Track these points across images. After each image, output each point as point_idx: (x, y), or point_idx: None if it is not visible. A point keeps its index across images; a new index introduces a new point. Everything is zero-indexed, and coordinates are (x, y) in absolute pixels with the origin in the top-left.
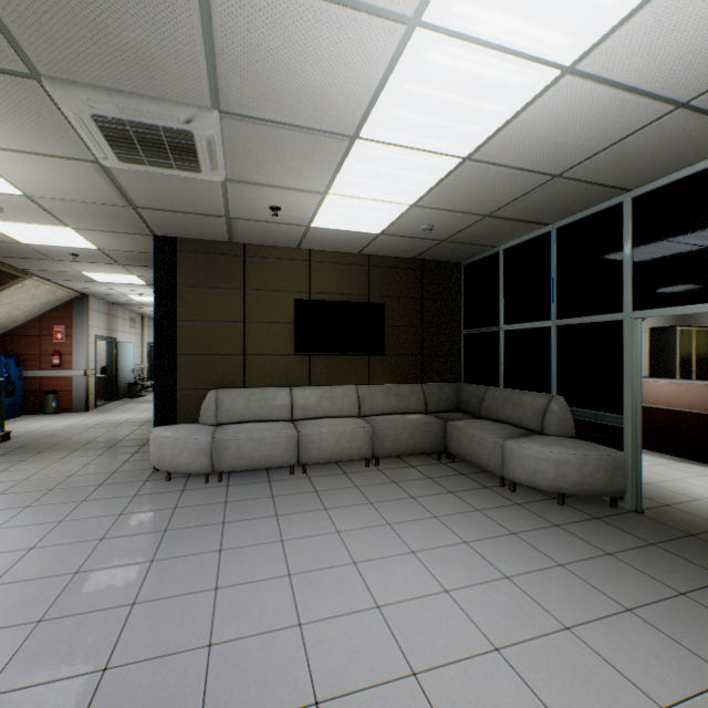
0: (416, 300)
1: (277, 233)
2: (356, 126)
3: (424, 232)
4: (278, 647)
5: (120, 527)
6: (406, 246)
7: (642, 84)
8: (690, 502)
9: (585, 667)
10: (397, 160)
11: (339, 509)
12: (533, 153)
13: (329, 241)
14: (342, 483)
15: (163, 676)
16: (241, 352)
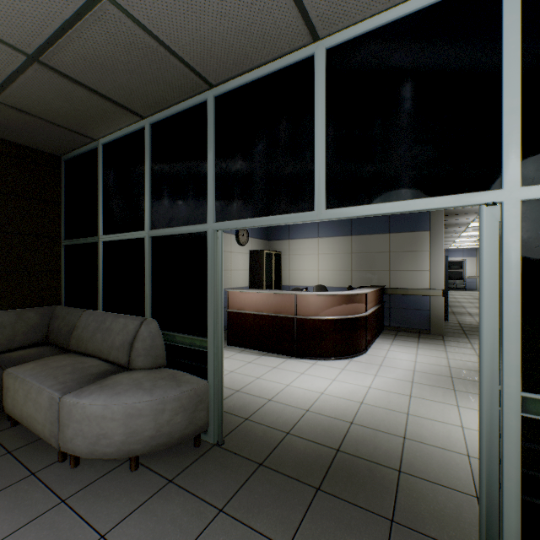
0: None
1: None
2: None
3: None
4: None
5: None
6: None
7: None
8: (265, 406)
9: None
10: None
11: None
12: None
13: None
14: None
15: None
16: None
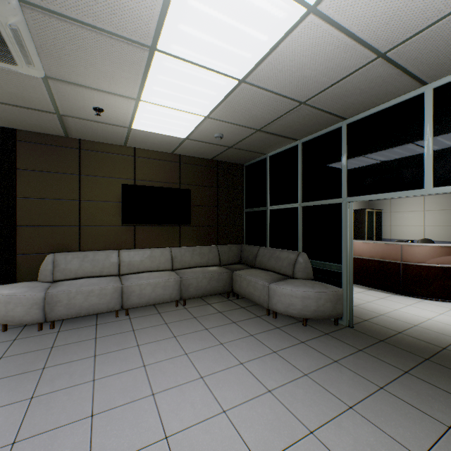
0: (213, 188)
1: (105, 132)
2: (153, 37)
3: (216, 139)
4: None
5: None
6: (205, 149)
7: (359, 32)
8: (378, 317)
9: None
10: (191, 76)
11: (149, 344)
12: (288, 82)
13: (148, 142)
14: (155, 322)
15: None
16: (77, 223)
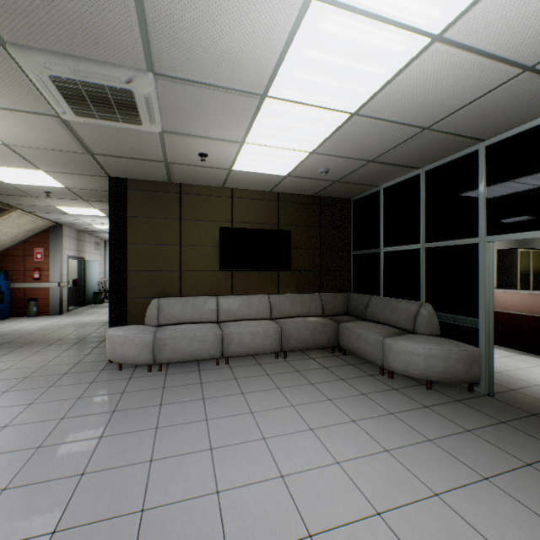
0: (315, 228)
1: (205, 175)
2: (265, 86)
3: (321, 174)
4: (198, 512)
5: (77, 408)
6: (307, 185)
7: (497, 50)
8: (531, 387)
9: (452, 529)
10: (299, 115)
11: (253, 393)
12: (408, 109)
13: (246, 182)
14: (256, 372)
15: (101, 538)
16: (178, 268)
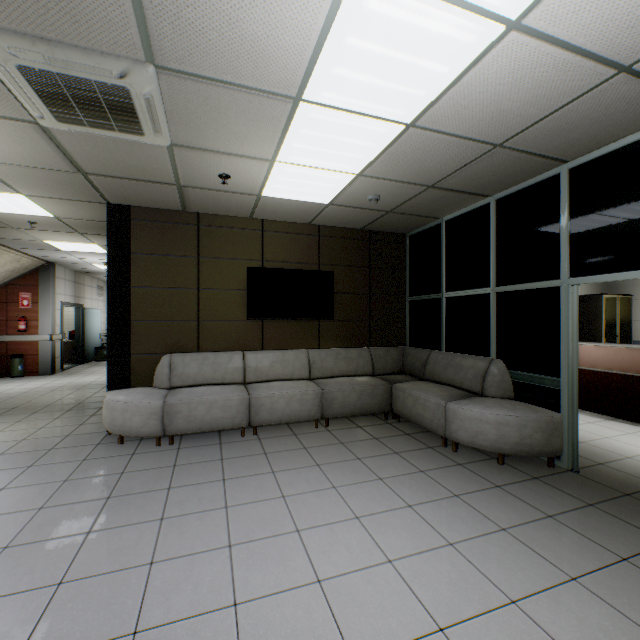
0: (364, 268)
1: (229, 203)
2: (299, 86)
3: (370, 203)
4: (208, 633)
5: (62, 494)
6: (354, 216)
7: (587, 44)
8: (622, 460)
9: None
10: (342, 126)
11: (286, 472)
12: (476, 120)
13: (280, 211)
14: (291, 445)
15: None
16: (195, 317)
